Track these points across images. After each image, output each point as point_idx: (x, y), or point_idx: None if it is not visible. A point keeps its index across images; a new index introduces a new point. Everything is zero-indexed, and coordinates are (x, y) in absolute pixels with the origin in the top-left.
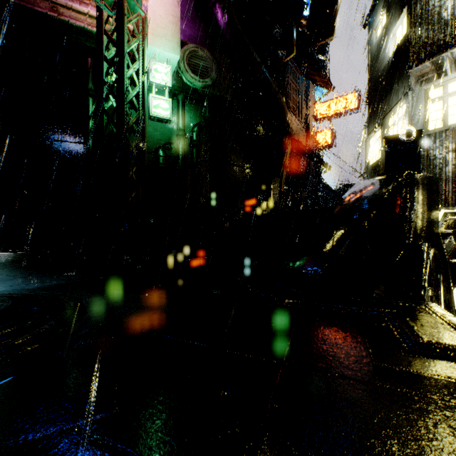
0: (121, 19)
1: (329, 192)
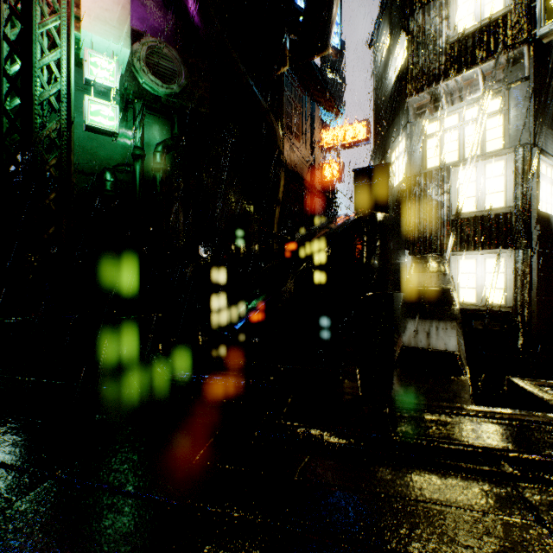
0: None
1: None
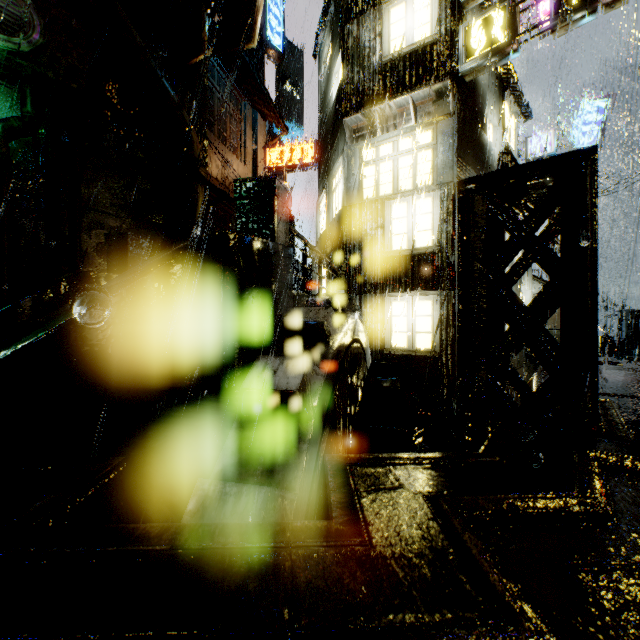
0: None
1: None
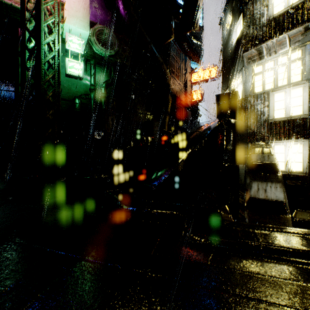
0: (39, 1)
1: None
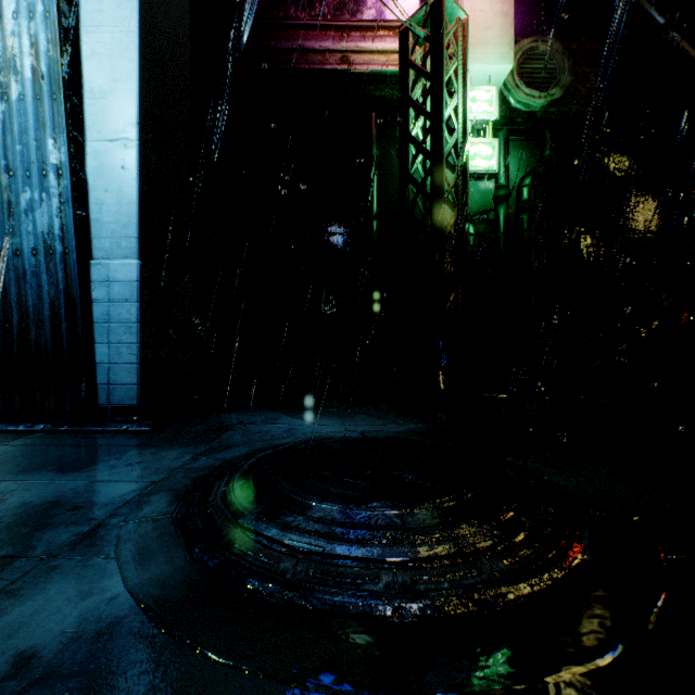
0: (438, 36)
1: None
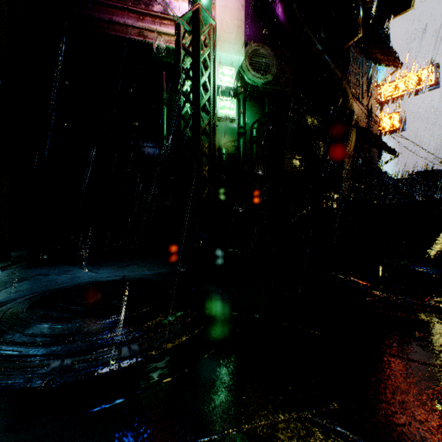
0: (197, 32)
1: (394, 182)
